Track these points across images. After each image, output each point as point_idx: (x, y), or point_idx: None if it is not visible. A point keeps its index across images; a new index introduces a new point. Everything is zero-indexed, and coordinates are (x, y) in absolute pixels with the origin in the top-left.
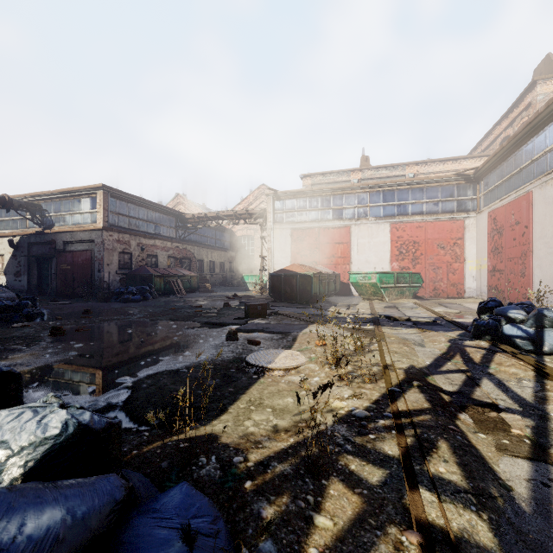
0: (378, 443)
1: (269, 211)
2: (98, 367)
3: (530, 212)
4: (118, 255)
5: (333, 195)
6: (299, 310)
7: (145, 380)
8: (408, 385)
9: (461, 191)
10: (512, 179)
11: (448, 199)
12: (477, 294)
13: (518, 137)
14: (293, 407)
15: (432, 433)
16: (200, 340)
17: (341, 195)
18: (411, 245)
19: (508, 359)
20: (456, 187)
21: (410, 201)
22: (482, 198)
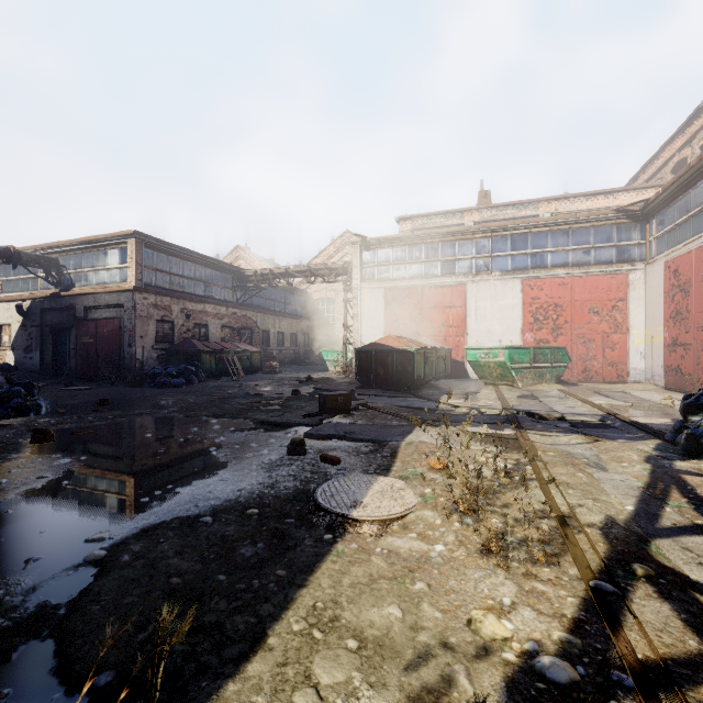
0: None
1: (355, 264)
2: (70, 508)
3: None
4: (156, 324)
5: (441, 242)
6: (397, 401)
7: (131, 545)
8: (624, 574)
9: (623, 233)
10: None
11: (603, 244)
12: (646, 377)
13: None
14: (402, 635)
15: None
16: (247, 454)
17: (453, 242)
18: (551, 310)
19: None
20: (616, 229)
21: (550, 249)
22: (654, 242)
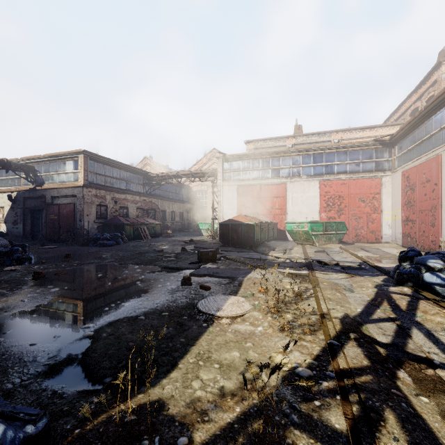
0: (324, 412)
1: (219, 171)
2: (67, 313)
3: (439, 172)
4: (96, 207)
5: (271, 158)
6: (244, 255)
7: (105, 329)
8: (345, 337)
9: (379, 154)
10: (423, 144)
11: (367, 160)
12: (392, 239)
13: (429, 109)
14: (239, 362)
15: (376, 399)
16: (158, 285)
17: (279, 158)
18: (337, 199)
19: (432, 306)
20: (374, 151)
21: (336, 162)
22: (396, 159)
